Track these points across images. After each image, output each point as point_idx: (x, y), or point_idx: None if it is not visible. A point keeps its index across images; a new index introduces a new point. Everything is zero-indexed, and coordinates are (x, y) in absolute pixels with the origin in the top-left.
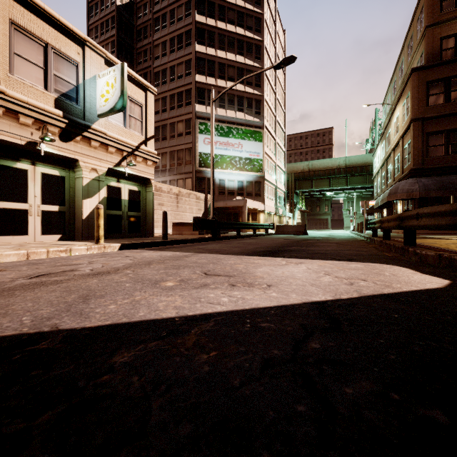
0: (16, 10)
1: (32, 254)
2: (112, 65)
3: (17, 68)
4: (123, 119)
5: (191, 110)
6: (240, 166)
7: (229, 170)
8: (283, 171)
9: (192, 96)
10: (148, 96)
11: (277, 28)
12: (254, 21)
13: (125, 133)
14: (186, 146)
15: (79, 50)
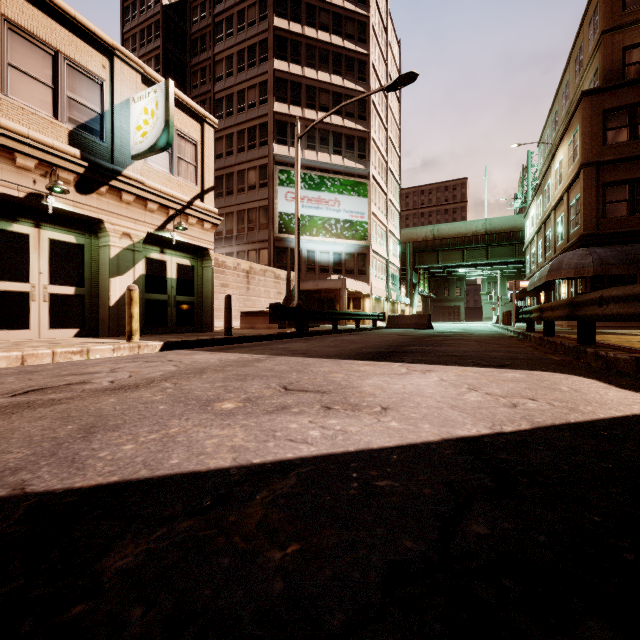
0: (12, 1)
1: (29, 357)
2: (153, 84)
3: (13, 86)
4: (170, 163)
5: (268, 152)
6: (336, 232)
7: (321, 237)
8: (398, 238)
9: (269, 132)
10: (205, 129)
11: (389, 37)
12: (357, 26)
13: (172, 182)
14: (261, 204)
15: (105, 62)
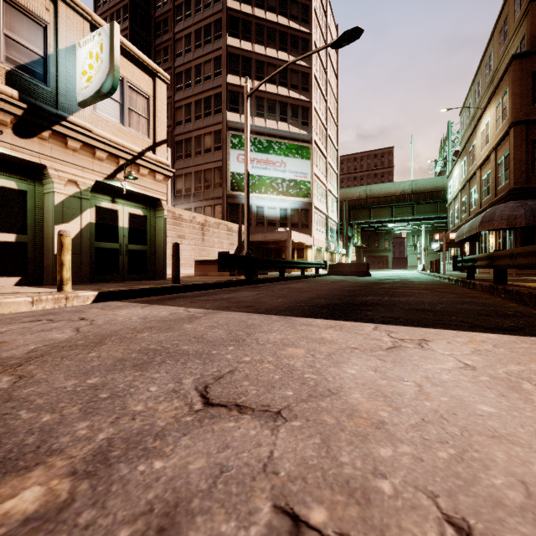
0: None
1: None
2: None
3: None
4: (120, 113)
5: (222, 119)
6: (283, 190)
7: (269, 194)
8: (336, 197)
9: (223, 101)
10: (157, 84)
11: (328, 20)
12: (300, 8)
13: (122, 133)
14: (215, 165)
15: (48, 4)
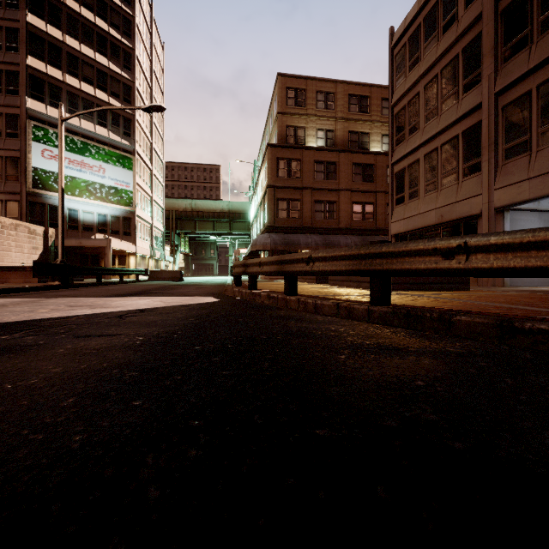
0: None
1: None
2: None
3: None
4: None
5: (19, 103)
6: (101, 196)
7: (85, 198)
8: (162, 207)
9: (20, 83)
10: None
11: (153, 38)
12: (122, 20)
13: None
14: (9, 154)
15: None
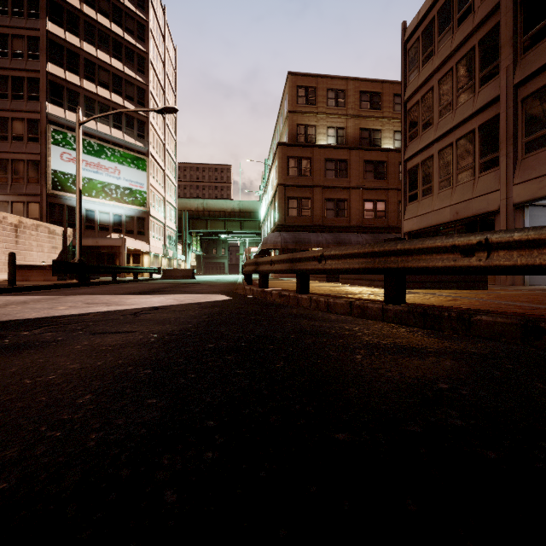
0: None
1: None
2: None
3: None
4: None
5: (39, 109)
6: (117, 196)
7: (101, 199)
8: (174, 207)
9: (41, 89)
10: None
11: (166, 41)
12: (136, 25)
13: None
14: (30, 157)
15: None
